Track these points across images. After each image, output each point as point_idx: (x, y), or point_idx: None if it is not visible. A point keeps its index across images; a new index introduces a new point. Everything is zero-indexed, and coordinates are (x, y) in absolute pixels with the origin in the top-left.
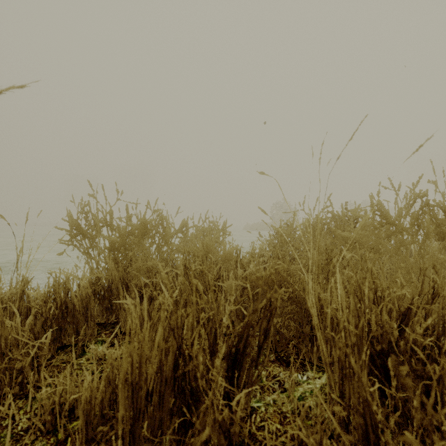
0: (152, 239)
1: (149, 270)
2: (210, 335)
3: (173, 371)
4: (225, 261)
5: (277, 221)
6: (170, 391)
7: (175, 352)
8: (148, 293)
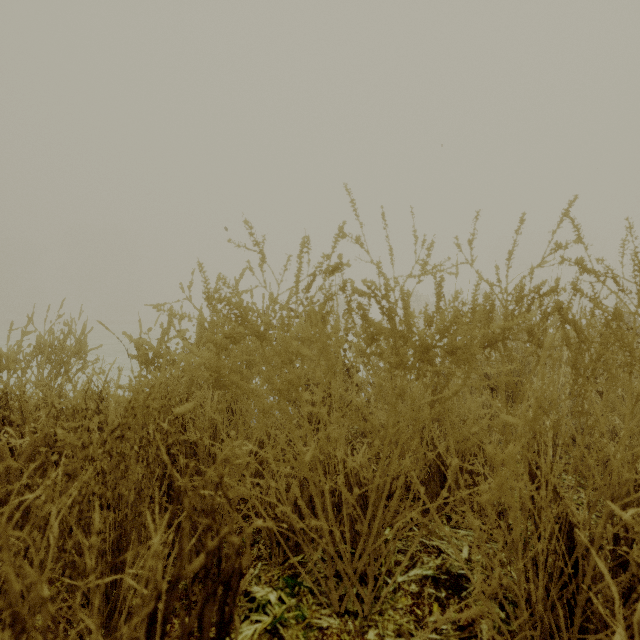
0: None
1: None
2: None
3: None
4: None
5: None
6: None
7: None
8: None
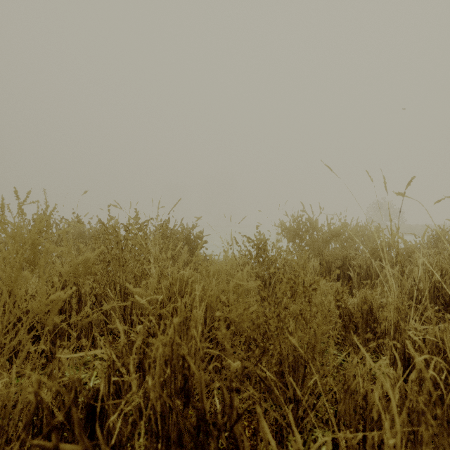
0: (338, 238)
1: (345, 257)
2: (444, 282)
3: (433, 293)
4: (405, 253)
5: (374, 223)
6: (432, 301)
7: (433, 285)
8: (356, 270)
